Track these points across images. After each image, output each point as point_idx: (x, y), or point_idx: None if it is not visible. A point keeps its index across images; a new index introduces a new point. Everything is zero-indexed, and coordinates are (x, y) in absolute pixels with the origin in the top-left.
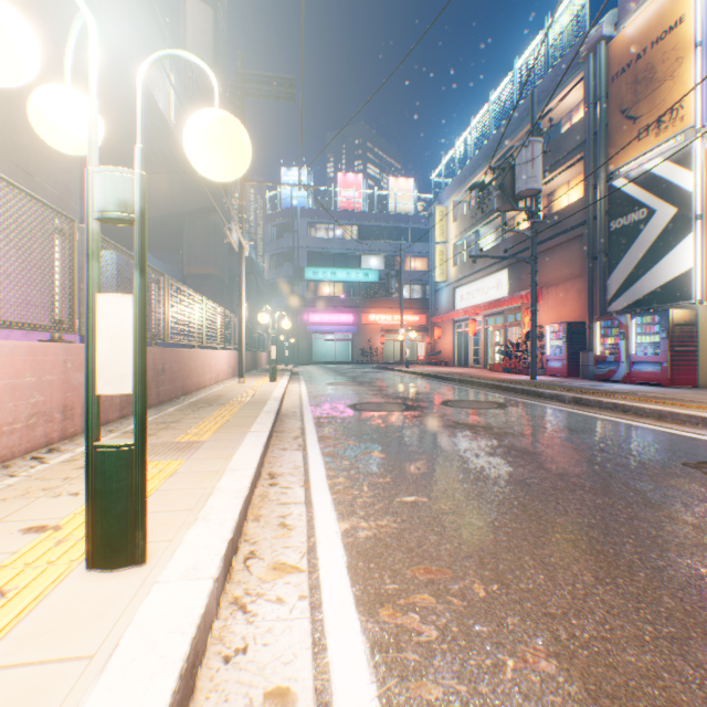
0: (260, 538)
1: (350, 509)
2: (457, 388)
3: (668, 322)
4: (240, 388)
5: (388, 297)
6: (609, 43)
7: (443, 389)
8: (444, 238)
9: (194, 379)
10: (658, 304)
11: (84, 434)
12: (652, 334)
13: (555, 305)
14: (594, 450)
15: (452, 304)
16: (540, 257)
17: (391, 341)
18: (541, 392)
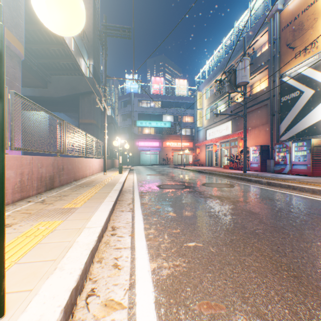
0: (99, 277)
1: (157, 252)
2: (209, 177)
3: (311, 145)
4: (104, 177)
5: (175, 134)
6: (280, 13)
7: (202, 177)
8: (201, 106)
9: (81, 173)
10: (305, 136)
11: (13, 204)
12: (302, 151)
13: (254, 137)
14: (286, 211)
15: (205, 137)
16: (247, 115)
17: (176, 155)
18: (250, 179)
